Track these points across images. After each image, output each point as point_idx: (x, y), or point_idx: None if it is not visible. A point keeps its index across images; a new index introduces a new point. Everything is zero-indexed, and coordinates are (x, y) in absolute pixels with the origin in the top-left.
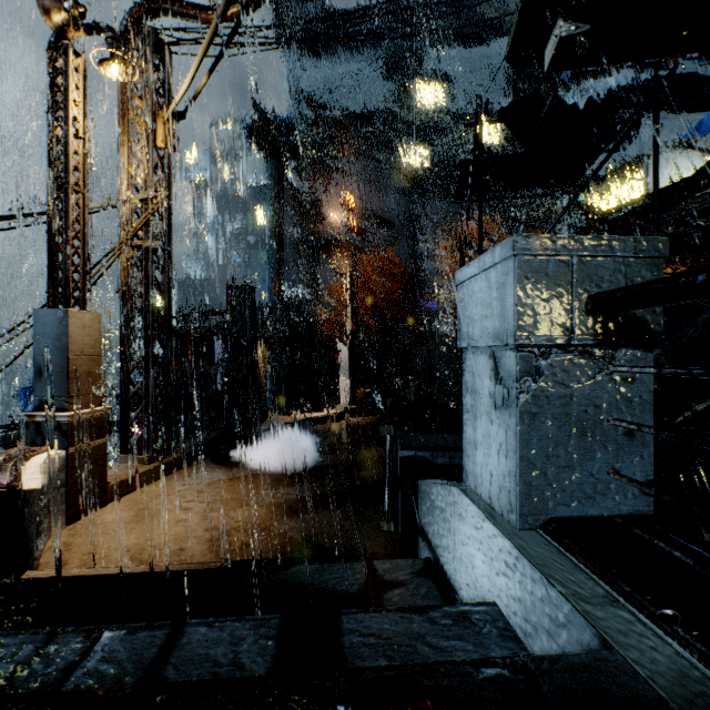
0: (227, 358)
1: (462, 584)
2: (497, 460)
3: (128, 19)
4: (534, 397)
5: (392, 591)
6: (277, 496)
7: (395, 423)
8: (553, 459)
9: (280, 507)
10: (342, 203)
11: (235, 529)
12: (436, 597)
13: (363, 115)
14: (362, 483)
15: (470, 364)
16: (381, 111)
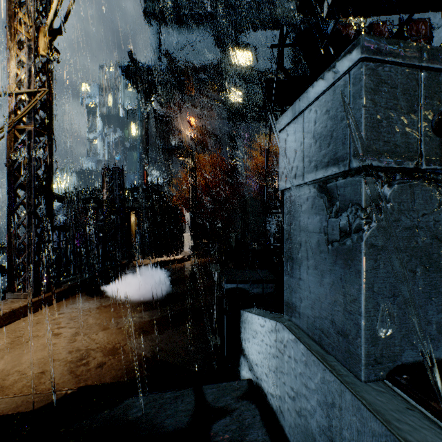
0: (103, 219)
1: (287, 419)
2: (330, 300)
3: None
4: (380, 229)
5: (218, 422)
6: (133, 319)
7: (221, 262)
8: (399, 299)
9: (134, 329)
10: (187, 123)
11: (94, 350)
12: (260, 425)
13: (200, 67)
14: (197, 306)
15: (294, 203)
16: (212, 65)
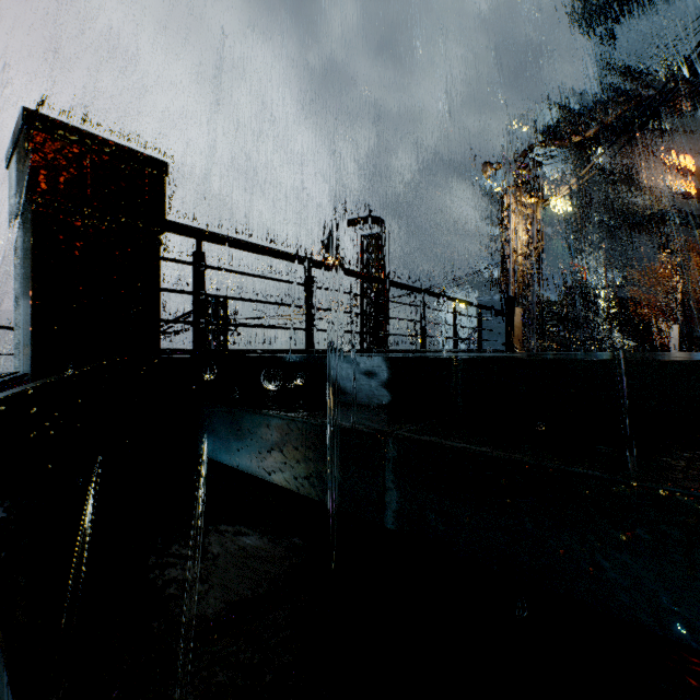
0: (563, 335)
1: None
2: None
3: (520, 158)
4: None
5: None
6: None
7: None
8: None
9: None
10: (671, 167)
11: None
12: None
13: None
14: None
15: None
16: None
